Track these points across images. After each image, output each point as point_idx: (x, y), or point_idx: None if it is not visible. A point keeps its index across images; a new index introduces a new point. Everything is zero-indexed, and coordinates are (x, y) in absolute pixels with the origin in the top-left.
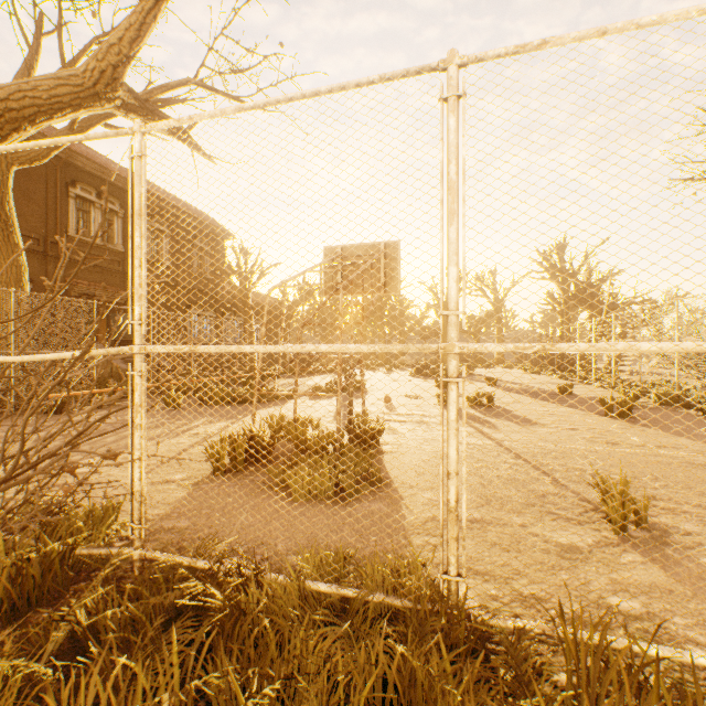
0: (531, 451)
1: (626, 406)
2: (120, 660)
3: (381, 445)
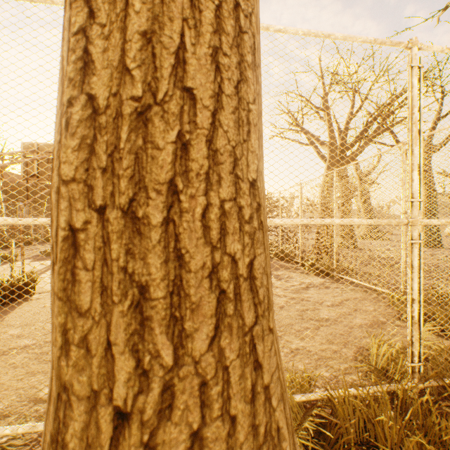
0: None
1: None
2: None
3: (37, 294)
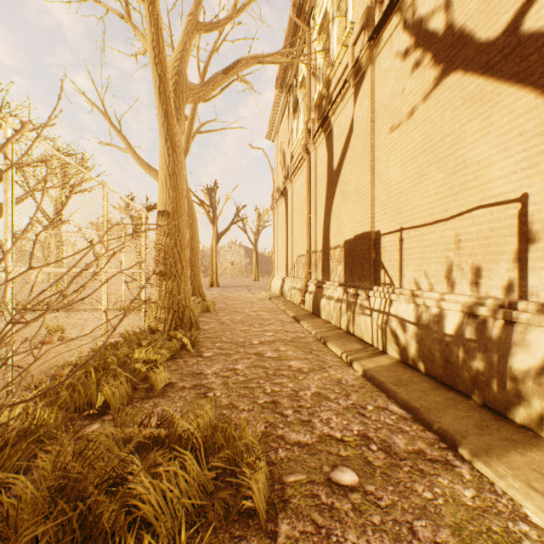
0: None
1: None
2: (119, 371)
3: None
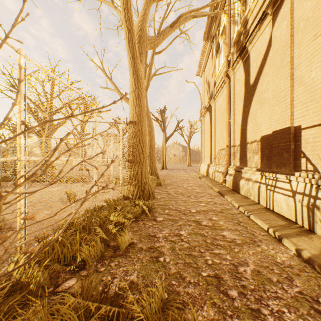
0: (7, 201)
1: (0, 182)
2: (97, 231)
3: None
